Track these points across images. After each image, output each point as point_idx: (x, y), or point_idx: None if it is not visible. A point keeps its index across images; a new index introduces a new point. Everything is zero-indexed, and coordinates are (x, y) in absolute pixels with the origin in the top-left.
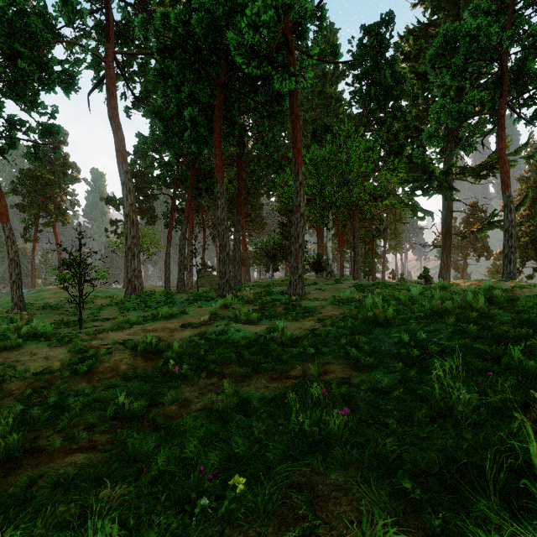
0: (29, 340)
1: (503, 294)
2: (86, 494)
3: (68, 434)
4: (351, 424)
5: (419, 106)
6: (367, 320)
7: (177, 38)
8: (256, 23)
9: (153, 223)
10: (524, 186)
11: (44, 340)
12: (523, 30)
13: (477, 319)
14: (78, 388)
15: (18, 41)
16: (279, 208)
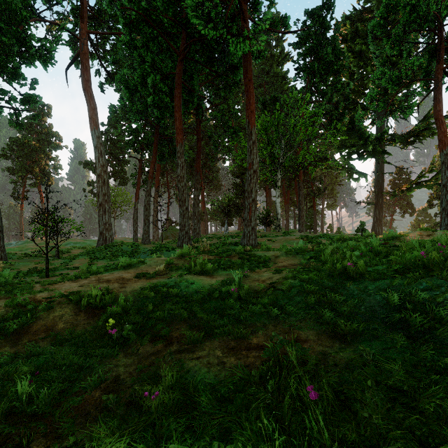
0: None
1: None
2: None
3: None
4: None
5: (356, 79)
6: (333, 272)
7: (141, 12)
8: None
9: (124, 184)
10: None
11: None
12: None
13: None
14: None
15: (0, 18)
16: (233, 171)
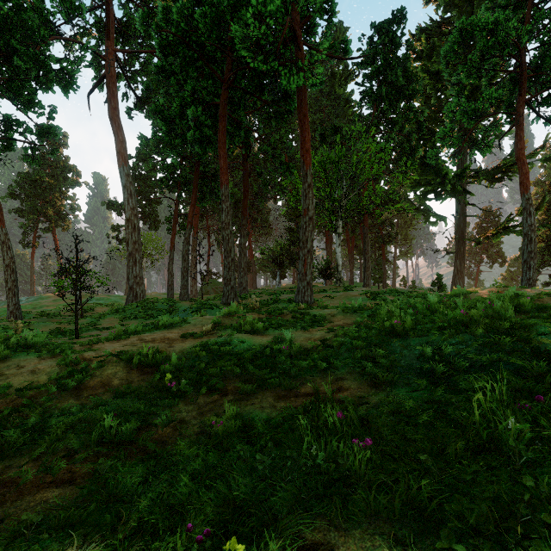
0: (18, 351)
1: (531, 302)
2: (50, 549)
3: (45, 462)
4: (374, 458)
5: (432, 106)
6: (383, 330)
7: (180, 33)
8: (262, 14)
9: (156, 228)
10: (540, 190)
11: (34, 351)
12: (542, 24)
13: (509, 330)
14: (64, 406)
15: (14, 38)
16: (287, 213)
